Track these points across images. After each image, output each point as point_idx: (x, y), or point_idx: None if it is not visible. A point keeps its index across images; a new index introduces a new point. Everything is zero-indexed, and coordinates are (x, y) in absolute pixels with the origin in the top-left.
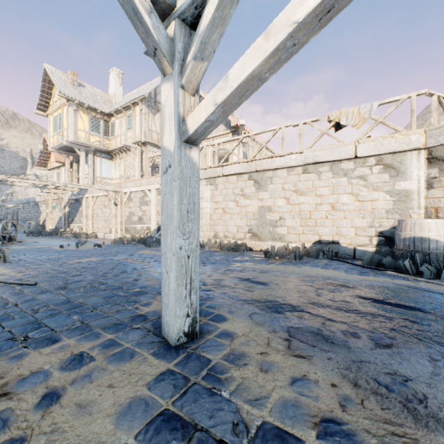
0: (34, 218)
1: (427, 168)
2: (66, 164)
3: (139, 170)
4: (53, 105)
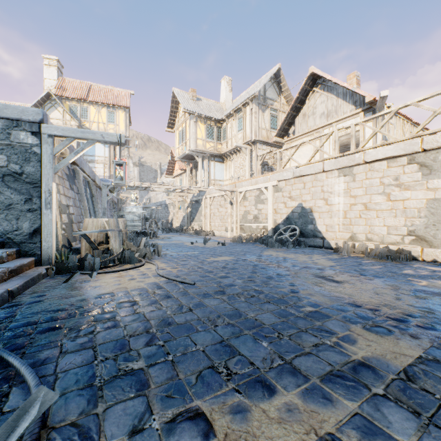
0: (164, 218)
1: None
2: (187, 170)
3: (248, 169)
4: (178, 121)
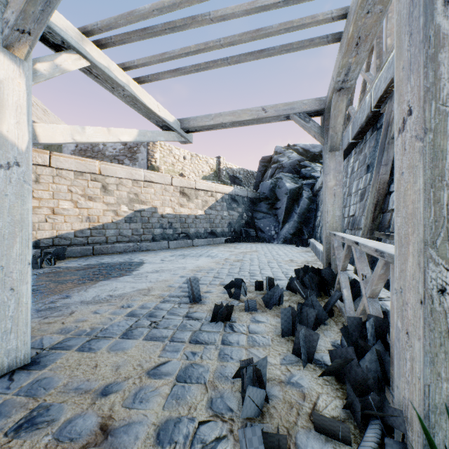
0: None
1: None
2: None
3: None
4: None
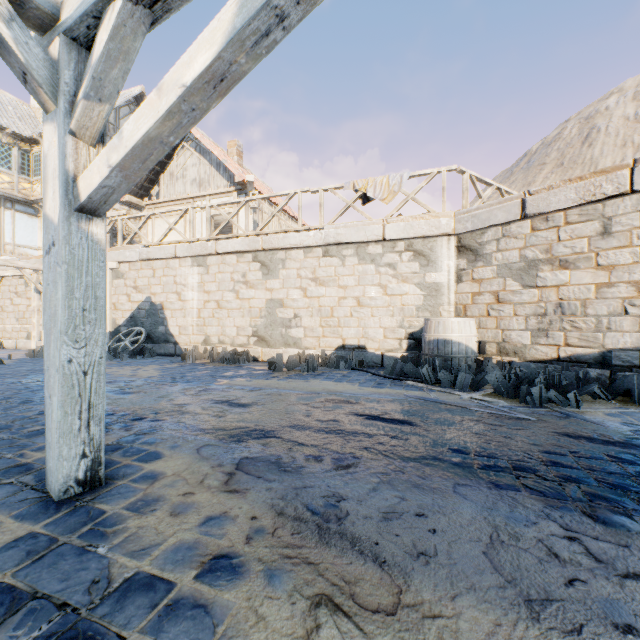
0: None
1: (457, 258)
2: None
3: None
4: None
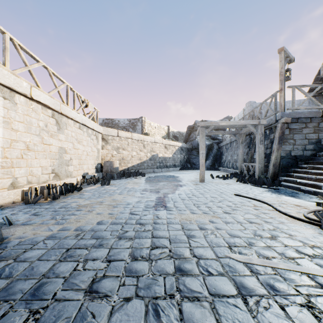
0: None
1: (102, 141)
2: None
3: None
4: None
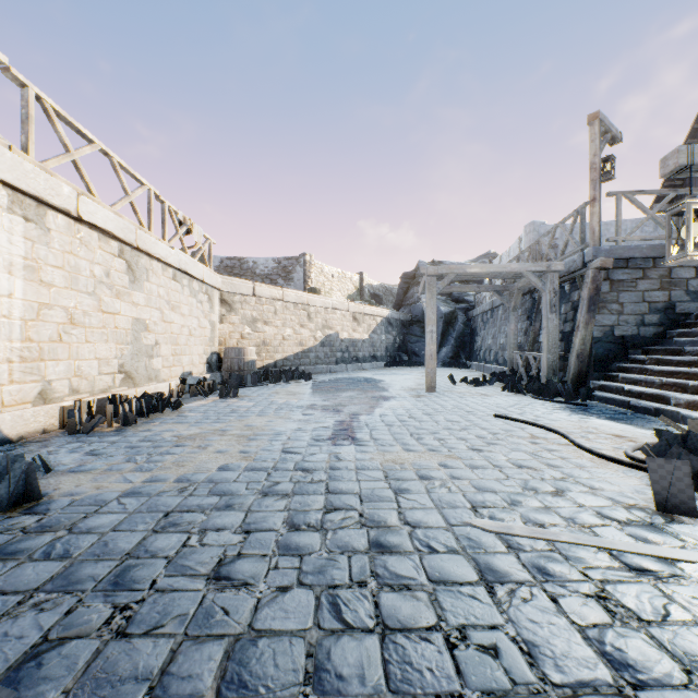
0: None
1: (221, 306)
2: None
3: None
4: None
